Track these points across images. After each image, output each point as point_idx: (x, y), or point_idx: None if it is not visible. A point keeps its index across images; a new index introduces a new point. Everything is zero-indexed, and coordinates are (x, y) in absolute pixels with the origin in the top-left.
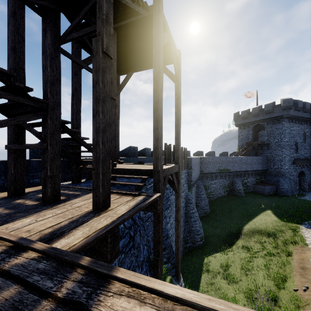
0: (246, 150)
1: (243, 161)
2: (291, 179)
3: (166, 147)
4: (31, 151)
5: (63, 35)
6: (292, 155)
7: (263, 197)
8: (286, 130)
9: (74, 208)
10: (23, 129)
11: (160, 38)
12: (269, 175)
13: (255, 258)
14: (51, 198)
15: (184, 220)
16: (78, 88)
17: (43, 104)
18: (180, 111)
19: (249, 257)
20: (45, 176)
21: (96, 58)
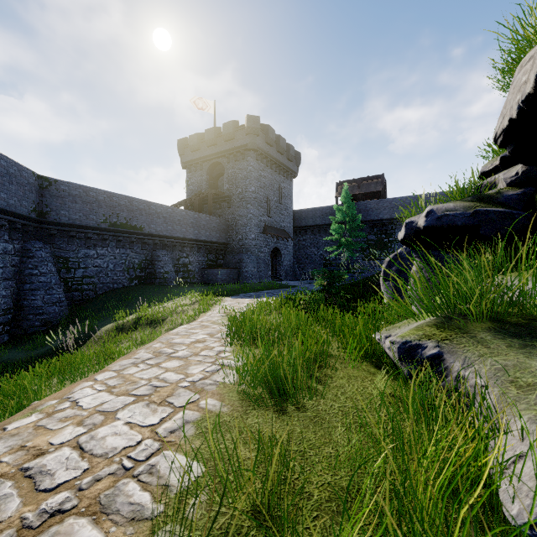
0: (189, 202)
1: (177, 217)
2: (261, 258)
3: None
4: None
5: None
6: (262, 218)
7: (211, 285)
8: (253, 172)
9: None
10: None
11: None
12: (231, 254)
13: None
14: None
15: None
16: None
17: None
18: None
19: None
20: None
21: None
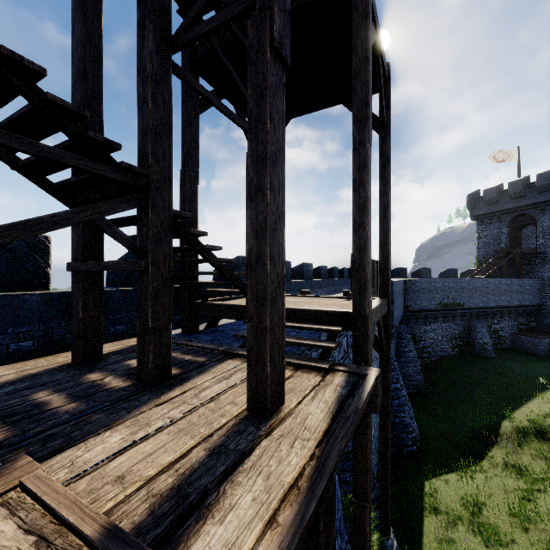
0: (497, 267)
1: (490, 288)
2: None
3: None
4: (110, 273)
5: (177, 33)
6: None
7: (536, 361)
8: None
9: (206, 403)
10: (98, 230)
11: (369, 30)
12: (547, 316)
13: (540, 493)
14: (155, 374)
15: None
16: (194, 150)
17: (139, 178)
18: (389, 189)
19: (525, 490)
20: (143, 328)
21: (258, 64)
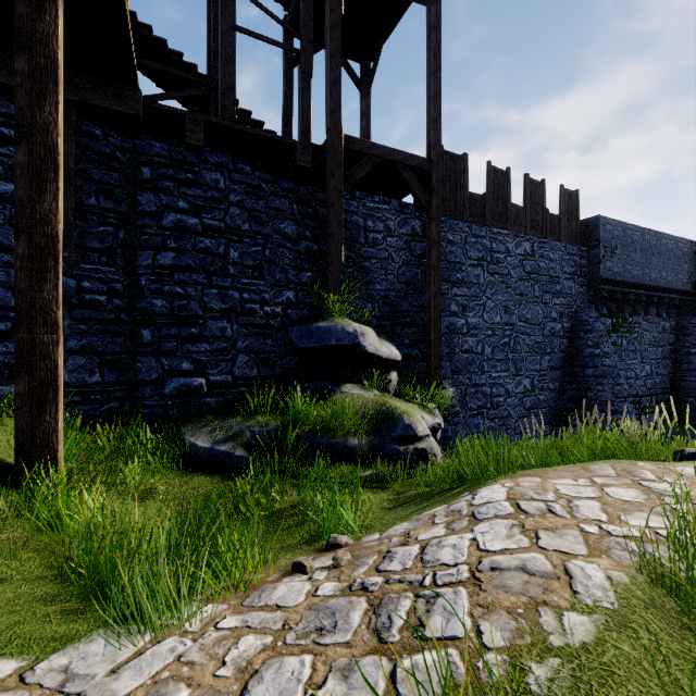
0: None
1: None
2: None
3: (443, 156)
4: None
5: None
6: None
7: None
8: None
9: None
10: None
11: None
12: None
13: None
14: None
15: (561, 369)
16: (289, 91)
17: (208, 80)
18: (433, 55)
19: None
20: None
21: None
